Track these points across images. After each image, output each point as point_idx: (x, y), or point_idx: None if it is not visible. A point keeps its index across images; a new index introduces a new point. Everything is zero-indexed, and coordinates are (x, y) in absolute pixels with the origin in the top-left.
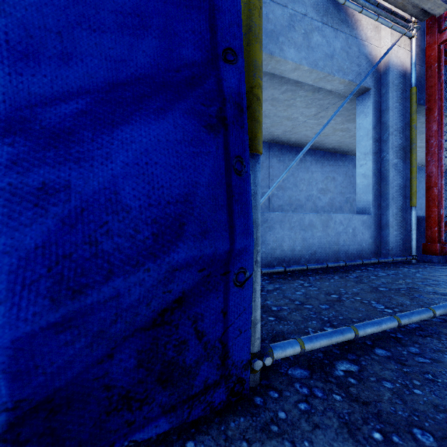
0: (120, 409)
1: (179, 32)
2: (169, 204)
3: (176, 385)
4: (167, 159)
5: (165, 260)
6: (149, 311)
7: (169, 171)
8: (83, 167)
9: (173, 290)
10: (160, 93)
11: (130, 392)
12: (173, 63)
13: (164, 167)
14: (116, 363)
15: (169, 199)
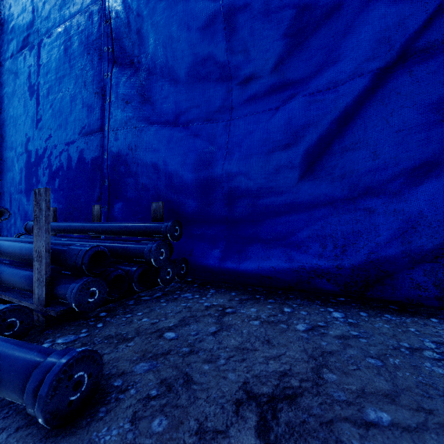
0: (417, 289)
1: (443, 138)
2: (442, 214)
3: (443, 290)
4: (440, 196)
5: (441, 235)
6: (431, 255)
7: (441, 201)
8: (405, 203)
9: (443, 248)
10: (434, 168)
11: (421, 284)
12: (440, 152)
13: (438, 200)
14: (416, 271)
15: (441, 212)
